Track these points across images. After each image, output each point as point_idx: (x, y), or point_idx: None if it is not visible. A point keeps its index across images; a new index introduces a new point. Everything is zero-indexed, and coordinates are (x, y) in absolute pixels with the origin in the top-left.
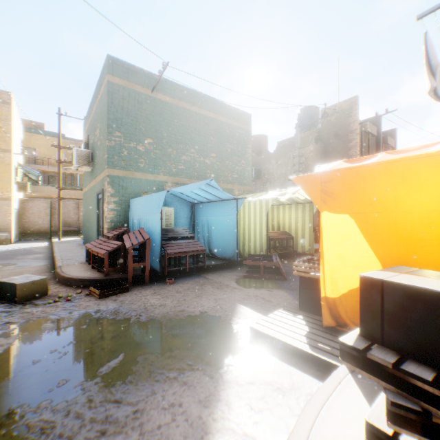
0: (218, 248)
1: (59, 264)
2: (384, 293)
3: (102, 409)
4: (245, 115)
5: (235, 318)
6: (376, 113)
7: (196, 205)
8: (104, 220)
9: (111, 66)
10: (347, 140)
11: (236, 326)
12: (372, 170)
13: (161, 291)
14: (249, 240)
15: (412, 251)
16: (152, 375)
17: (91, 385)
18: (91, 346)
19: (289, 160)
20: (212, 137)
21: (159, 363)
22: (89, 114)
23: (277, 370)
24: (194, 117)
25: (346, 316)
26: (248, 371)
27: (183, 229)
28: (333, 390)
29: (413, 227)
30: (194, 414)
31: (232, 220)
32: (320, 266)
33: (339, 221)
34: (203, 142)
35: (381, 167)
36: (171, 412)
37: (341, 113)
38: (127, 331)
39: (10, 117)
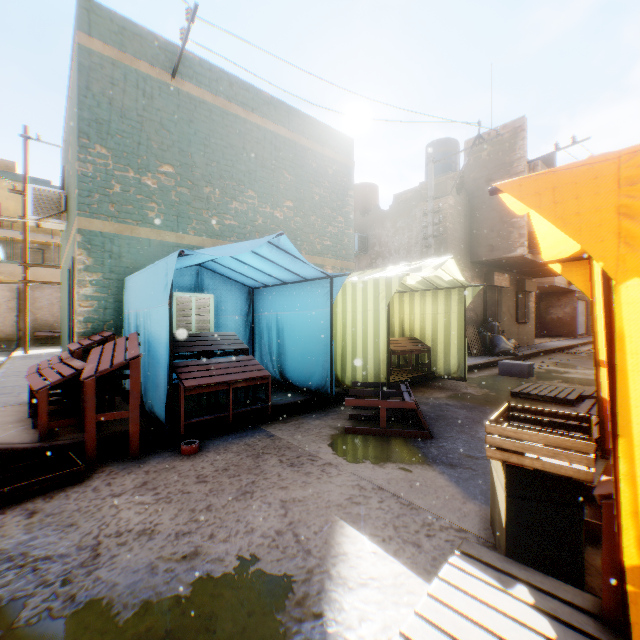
0: (297, 370)
1: None
2: None
3: None
4: (344, 141)
5: (333, 586)
6: (556, 144)
7: (258, 290)
8: (76, 317)
9: (87, 17)
10: None
11: (338, 627)
12: None
13: (161, 476)
14: (353, 354)
15: None
16: None
17: None
18: None
19: (414, 221)
20: (286, 172)
21: None
22: (65, 128)
23: None
24: (255, 135)
25: None
26: None
27: (226, 336)
28: None
29: None
30: None
31: (323, 317)
32: (619, 460)
33: None
34: (271, 180)
35: None
36: None
37: (498, 145)
38: None
39: None
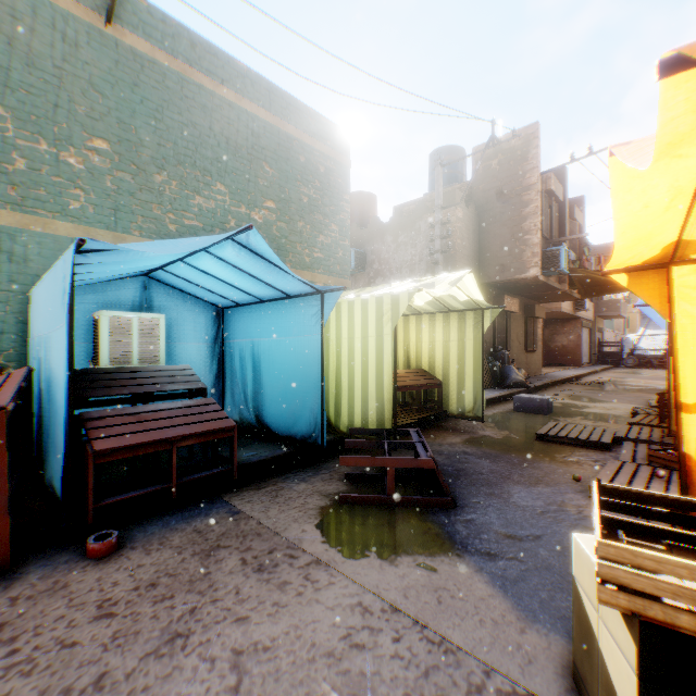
0: (278, 413)
1: None
2: None
3: None
4: (339, 134)
5: None
6: (572, 154)
7: (228, 311)
8: None
9: None
10: (520, 203)
11: None
12: None
13: (36, 608)
14: (350, 392)
15: None
16: None
17: None
18: None
19: (418, 236)
20: (267, 165)
21: None
22: None
23: None
24: (226, 114)
25: None
26: None
27: (175, 371)
28: None
29: None
30: None
31: (311, 345)
32: None
33: None
34: (247, 173)
35: None
36: None
37: (509, 153)
38: None
39: None
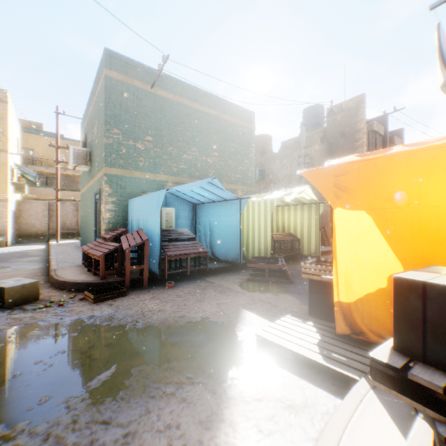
0: (221, 250)
1: (54, 267)
2: (427, 298)
3: (88, 432)
4: (249, 113)
5: (239, 325)
6: (383, 111)
7: (198, 205)
8: (102, 221)
9: (109, 60)
10: (354, 139)
11: (241, 333)
12: (391, 161)
13: (160, 295)
14: (253, 242)
15: (438, 251)
16: (147, 389)
17: (77, 402)
18: (81, 356)
19: (293, 160)
20: (214, 135)
21: (155, 376)
22: (86, 112)
23: (287, 384)
24: (196, 115)
25: (362, 323)
26: (255, 385)
27: (184, 231)
28: (355, 410)
29: (439, 224)
30: (194, 438)
31: (236, 221)
32: (333, 268)
33: (355, 218)
34: (205, 141)
35: (403, 157)
36: (167, 435)
37: (347, 111)
38: (122, 339)
39: (6, 115)
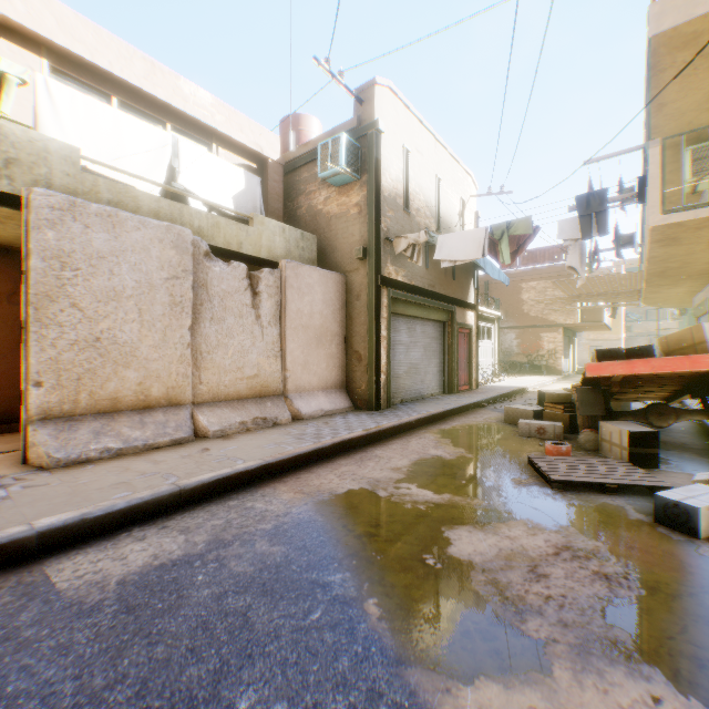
0: None
1: None
2: None
3: None
4: None
5: None
6: None
7: None
8: None
9: None
10: None
11: None
12: None
13: None
14: None
15: None
16: None
17: None
18: None
19: None
20: None
21: None
22: None
23: None
24: None
25: None
26: None
27: None
28: None
29: None
30: None
31: None
32: None
33: None
34: None
35: None
36: None
37: None
38: None
39: None
